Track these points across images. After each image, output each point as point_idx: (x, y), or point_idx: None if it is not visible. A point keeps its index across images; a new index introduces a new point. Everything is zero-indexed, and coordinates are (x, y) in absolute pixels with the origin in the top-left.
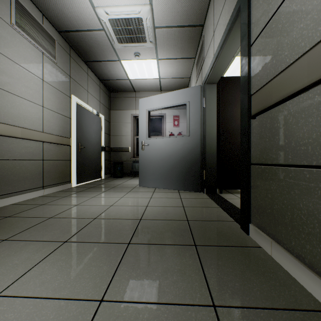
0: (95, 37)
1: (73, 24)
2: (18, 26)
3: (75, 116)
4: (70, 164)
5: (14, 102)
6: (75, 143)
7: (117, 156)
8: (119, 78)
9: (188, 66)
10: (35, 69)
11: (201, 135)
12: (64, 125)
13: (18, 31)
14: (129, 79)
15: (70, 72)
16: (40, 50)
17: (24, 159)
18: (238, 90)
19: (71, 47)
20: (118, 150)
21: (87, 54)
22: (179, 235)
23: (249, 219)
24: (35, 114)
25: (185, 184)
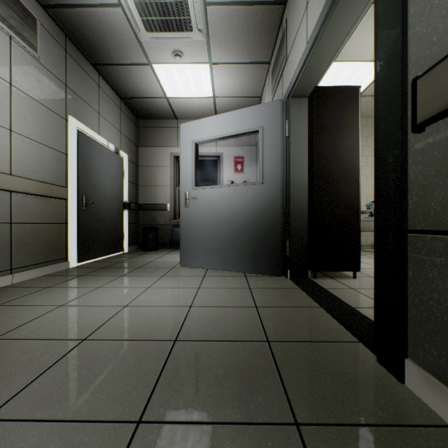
0: (106, 20)
1: None
2: None
3: (76, 151)
4: (67, 230)
5: None
6: (76, 195)
7: (149, 217)
8: (150, 96)
9: (258, 77)
10: None
11: (282, 182)
12: (55, 165)
13: None
14: (167, 97)
15: (67, 78)
16: (5, 32)
17: None
18: (343, 108)
19: (68, 38)
20: (151, 208)
21: (95, 52)
22: (256, 389)
23: (405, 349)
24: None
25: (256, 263)
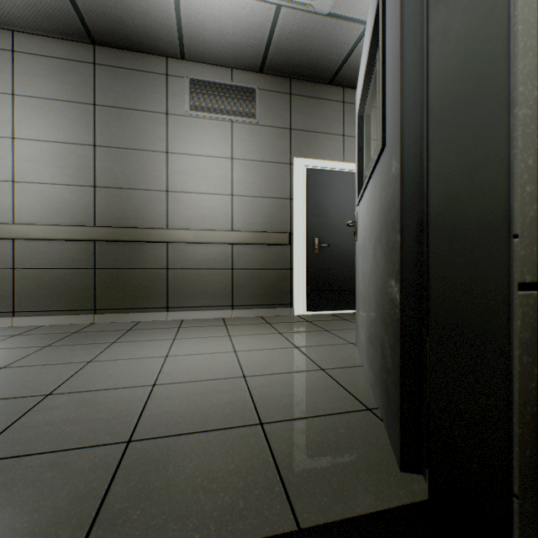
0: (289, 33)
1: (254, 46)
2: (194, 109)
3: (303, 192)
4: (292, 276)
5: (189, 202)
6: (303, 239)
7: None
8: None
9: None
10: (219, 150)
11: (419, 110)
12: (277, 213)
13: (194, 115)
14: None
15: (292, 121)
16: (228, 120)
17: (202, 268)
18: None
19: (293, 79)
20: None
21: (317, 70)
22: None
23: None
24: (219, 209)
25: (380, 383)
